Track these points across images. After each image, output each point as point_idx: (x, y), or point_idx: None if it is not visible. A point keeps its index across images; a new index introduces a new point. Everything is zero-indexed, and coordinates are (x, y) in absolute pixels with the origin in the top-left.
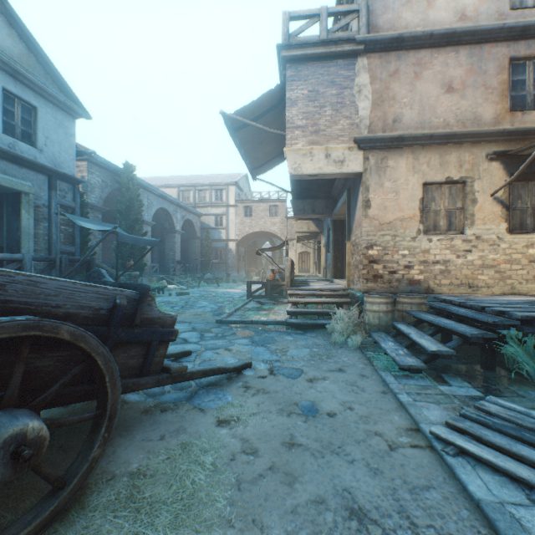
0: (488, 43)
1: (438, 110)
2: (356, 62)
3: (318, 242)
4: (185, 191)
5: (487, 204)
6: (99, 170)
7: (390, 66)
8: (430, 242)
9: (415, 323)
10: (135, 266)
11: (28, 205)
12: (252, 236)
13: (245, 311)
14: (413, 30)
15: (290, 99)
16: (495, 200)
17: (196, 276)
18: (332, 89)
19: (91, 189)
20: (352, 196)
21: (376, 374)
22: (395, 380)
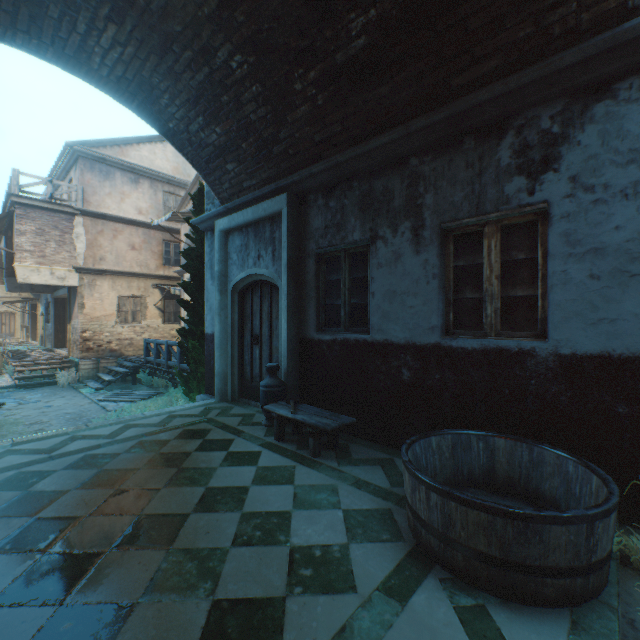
0: (154, 229)
1: (128, 258)
2: (75, 219)
3: (33, 305)
4: None
5: (154, 309)
6: None
7: (99, 227)
8: (123, 328)
9: (109, 372)
10: None
11: None
12: None
13: None
14: (113, 211)
15: (21, 230)
16: (157, 307)
17: None
18: (57, 231)
19: None
20: (73, 294)
21: (83, 395)
22: (91, 394)
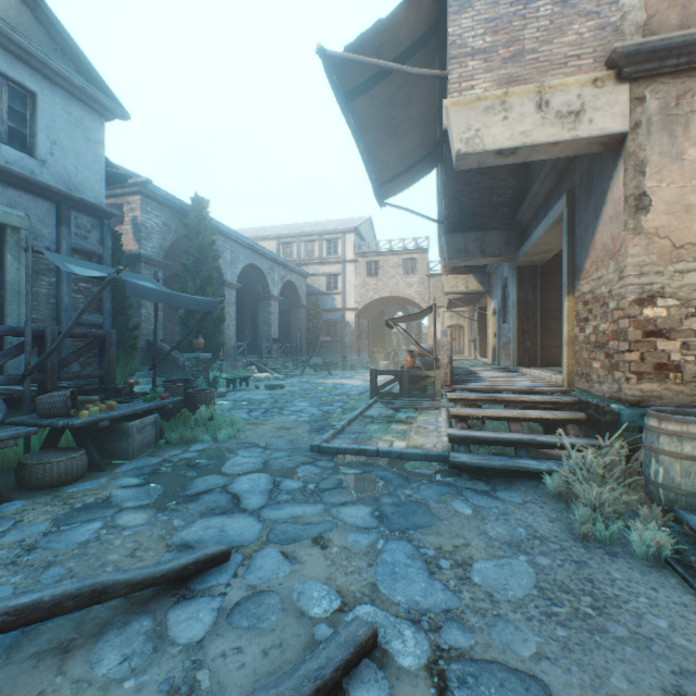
0: None
1: None
2: None
3: (480, 308)
4: (286, 243)
5: None
6: (158, 207)
7: None
8: None
9: None
10: (208, 345)
11: (17, 247)
12: (377, 303)
13: (365, 423)
14: None
15: None
16: None
17: (301, 360)
18: None
19: (146, 235)
20: (581, 203)
21: None
22: None
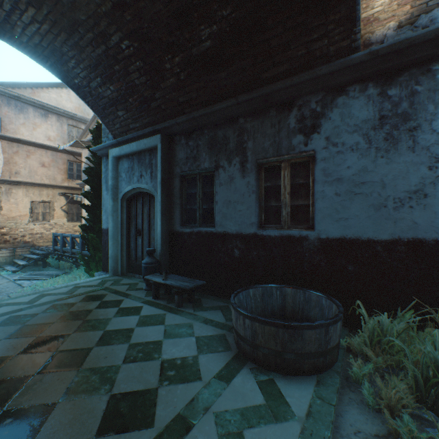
0: (60, 152)
1: (39, 173)
2: None
3: None
4: None
5: (60, 211)
6: None
7: (15, 149)
8: (35, 225)
9: (23, 259)
10: None
11: None
12: None
13: None
14: (27, 137)
15: None
16: (63, 210)
17: None
18: None
19: None
20: None
21: (1, 276)
22: (8, 275)
